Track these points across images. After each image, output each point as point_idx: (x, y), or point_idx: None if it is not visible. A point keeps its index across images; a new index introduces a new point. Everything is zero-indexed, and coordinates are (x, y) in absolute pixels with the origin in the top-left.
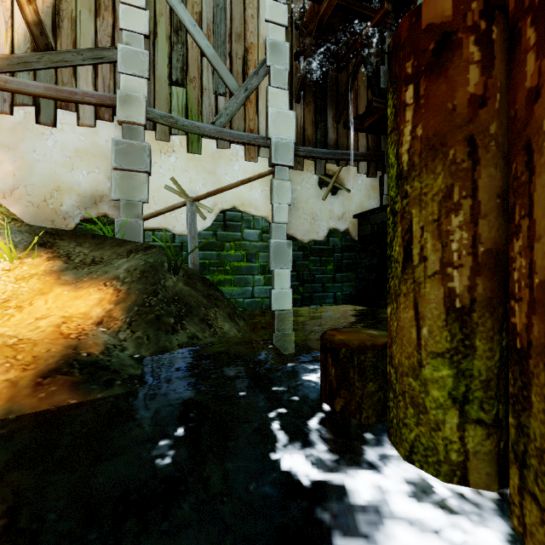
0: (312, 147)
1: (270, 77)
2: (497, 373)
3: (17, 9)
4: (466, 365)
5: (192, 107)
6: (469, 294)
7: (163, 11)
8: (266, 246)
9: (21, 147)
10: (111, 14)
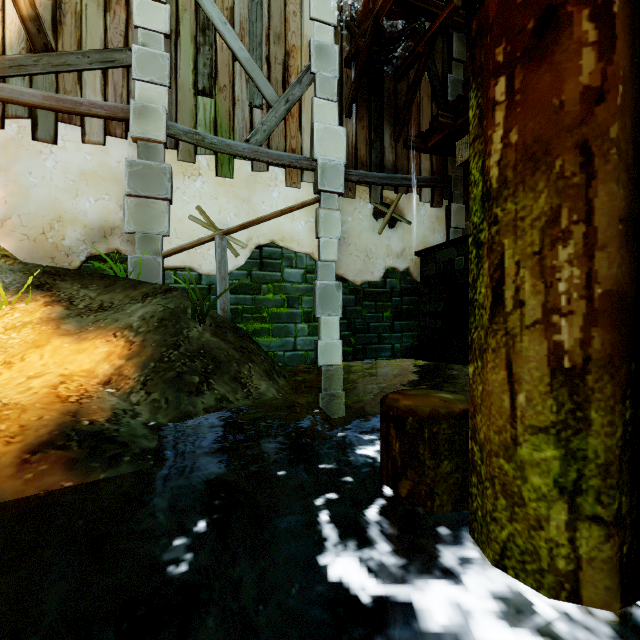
0: (366, 171)
1: (316, 86)
2: (619, 454)
3: (9, 1)
4: (577, 444)
5: (221, 122)
6: (582, 350)
7: (187, 6)
8: (310, 289)
9: (14, 169)
10: (123, 9)
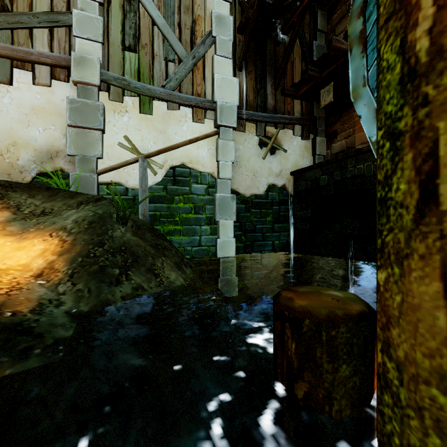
0: (254, 111)
1: (215, 46)
2: None
3: None
4: None
5: (143, 71)
6: None
7: None
8: (212, 199)
9: None
10: None
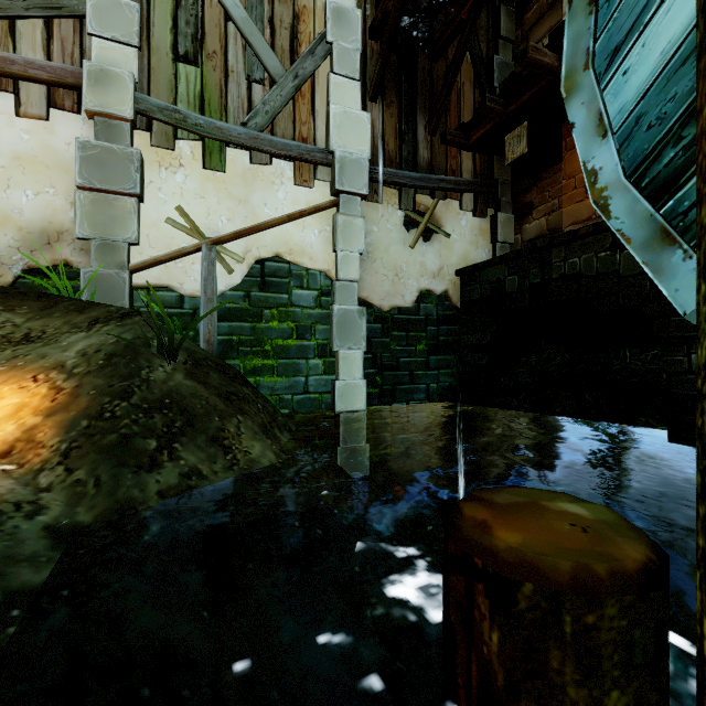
0: (396, 169)
1: (332, 58)
2: None
3: None
4: None
5: (210, 98)
6: None
7: None
8: (326, 315)
9: None
10: None
